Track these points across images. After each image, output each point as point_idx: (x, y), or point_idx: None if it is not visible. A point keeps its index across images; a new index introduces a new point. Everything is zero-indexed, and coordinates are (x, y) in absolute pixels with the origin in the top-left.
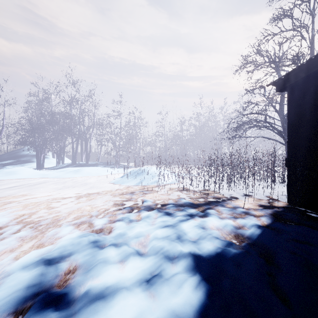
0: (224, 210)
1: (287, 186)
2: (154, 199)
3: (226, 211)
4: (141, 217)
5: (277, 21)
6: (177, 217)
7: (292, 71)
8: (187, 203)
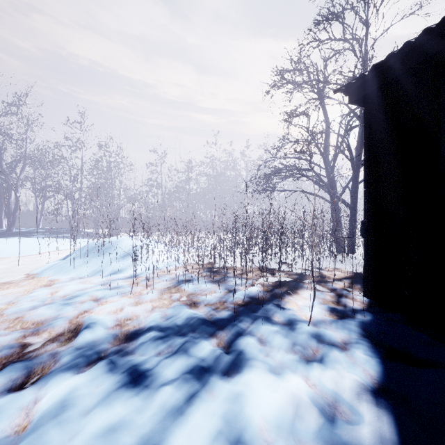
0: (275, 339)
1: (364, 270)
2: (115, 318)
3: (278, 341)
4: (36, 417)
5: (326, 20)
6: (157, 399)
7: (381, 65)
8: (191, 323)
